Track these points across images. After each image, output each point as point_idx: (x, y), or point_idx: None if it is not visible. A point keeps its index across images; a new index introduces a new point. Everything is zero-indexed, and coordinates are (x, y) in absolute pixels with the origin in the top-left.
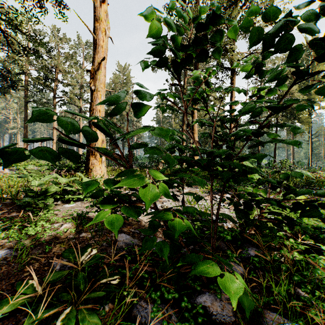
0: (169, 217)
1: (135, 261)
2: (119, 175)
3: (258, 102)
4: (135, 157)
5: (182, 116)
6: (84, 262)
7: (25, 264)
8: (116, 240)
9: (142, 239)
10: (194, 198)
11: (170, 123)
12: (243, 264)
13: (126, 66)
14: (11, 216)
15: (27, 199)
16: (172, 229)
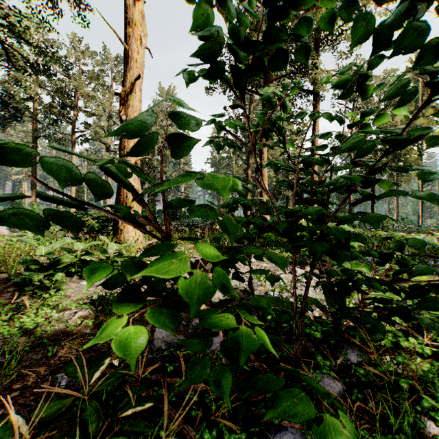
0: (232, 323)
1: (180, 372)
2: (149, 253)
3: (378, 131)
4: (182, 213)
5: (246, 156)
6: (98, 383)
7: (14, 378)
8: (152, 338)
9: (190, 335)
10: (268, 278)
11: (230, 167)
12: (340, 377)
13: (170, 89)
14: (4, 299)
15: (28, 275)
16: (239, 347)
